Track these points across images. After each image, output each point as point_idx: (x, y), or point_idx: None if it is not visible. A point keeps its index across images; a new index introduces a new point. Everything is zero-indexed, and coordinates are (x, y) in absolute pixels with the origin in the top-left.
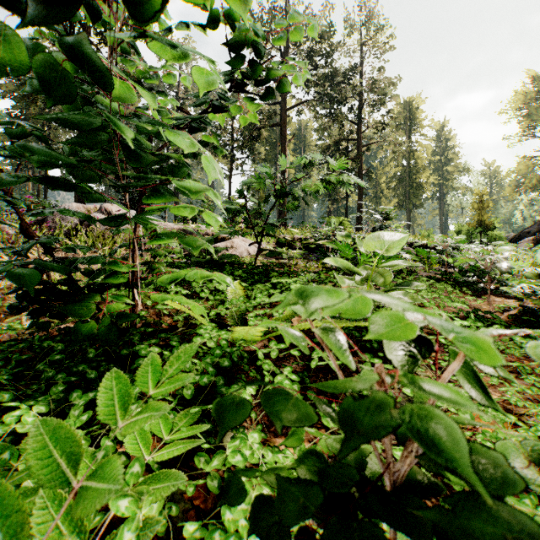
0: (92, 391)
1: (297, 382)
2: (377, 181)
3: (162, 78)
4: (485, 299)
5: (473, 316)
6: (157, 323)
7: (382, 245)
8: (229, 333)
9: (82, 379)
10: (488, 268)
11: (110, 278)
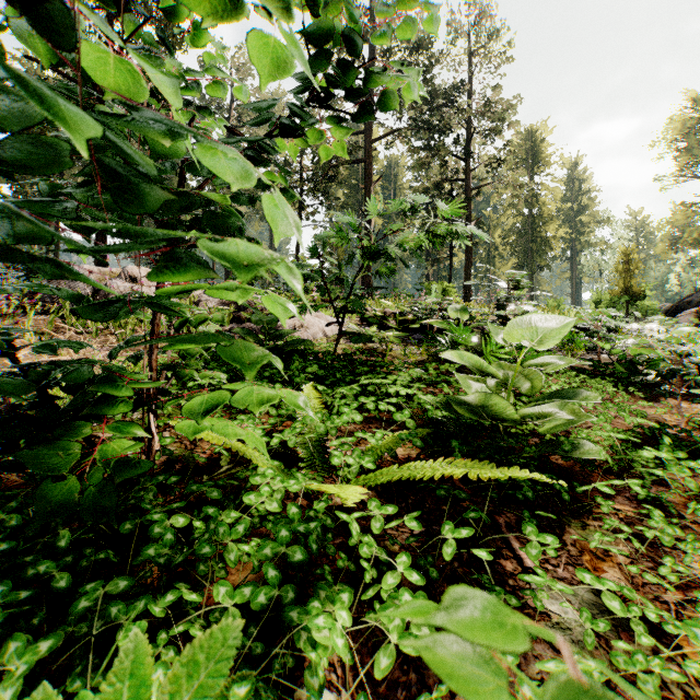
0: (47, 637)
1: (423, 592)
2: (490, 235)
3: (198, 81)
4: (663, 404)
5: (669, 441)
6: (188, 459)
7: (534, 336)
8: (301, 481)
9: (46, 586)
10: (677, 364)
11: (98, 407)
